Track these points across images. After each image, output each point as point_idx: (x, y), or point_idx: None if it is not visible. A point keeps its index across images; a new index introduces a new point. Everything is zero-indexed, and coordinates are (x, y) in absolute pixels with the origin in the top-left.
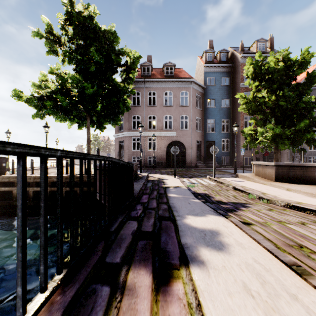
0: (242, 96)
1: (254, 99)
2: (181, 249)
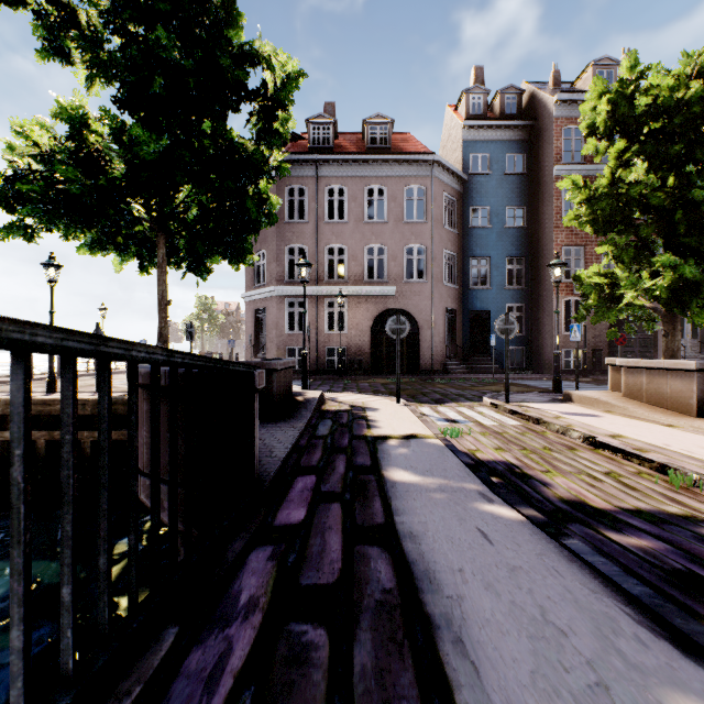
0: (577, 182)
1: (615, 187)
2: None
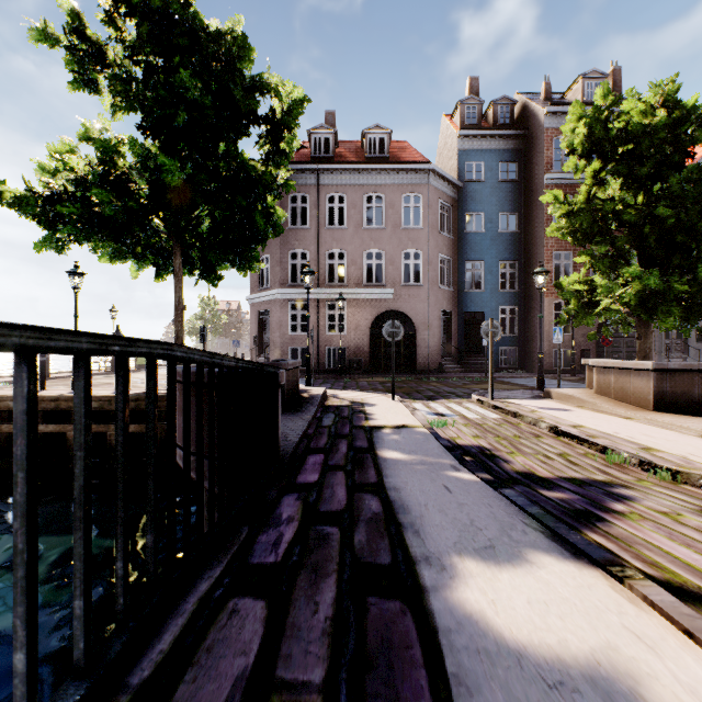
0: (558, 197)
1: (590, 204)
2: None
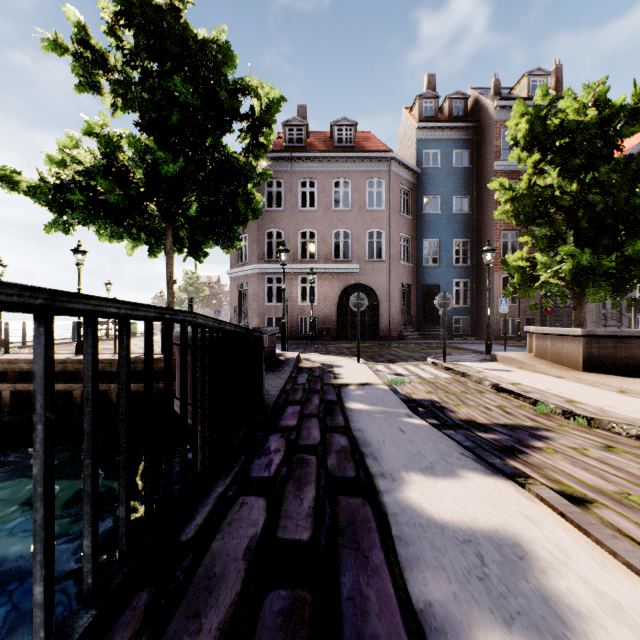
0: (504, 184)
1: (531, 191)
2: (419, 639)
